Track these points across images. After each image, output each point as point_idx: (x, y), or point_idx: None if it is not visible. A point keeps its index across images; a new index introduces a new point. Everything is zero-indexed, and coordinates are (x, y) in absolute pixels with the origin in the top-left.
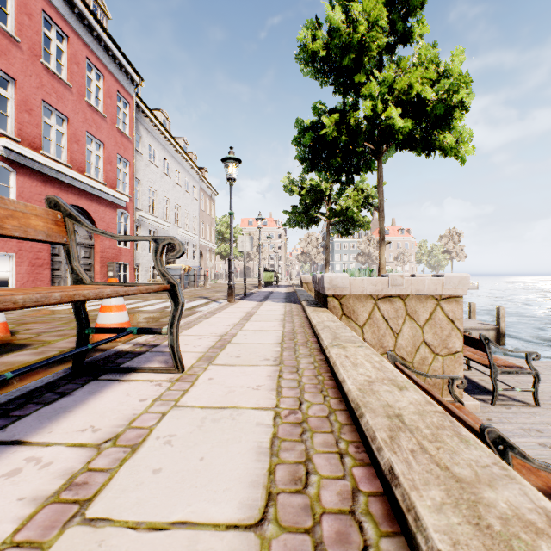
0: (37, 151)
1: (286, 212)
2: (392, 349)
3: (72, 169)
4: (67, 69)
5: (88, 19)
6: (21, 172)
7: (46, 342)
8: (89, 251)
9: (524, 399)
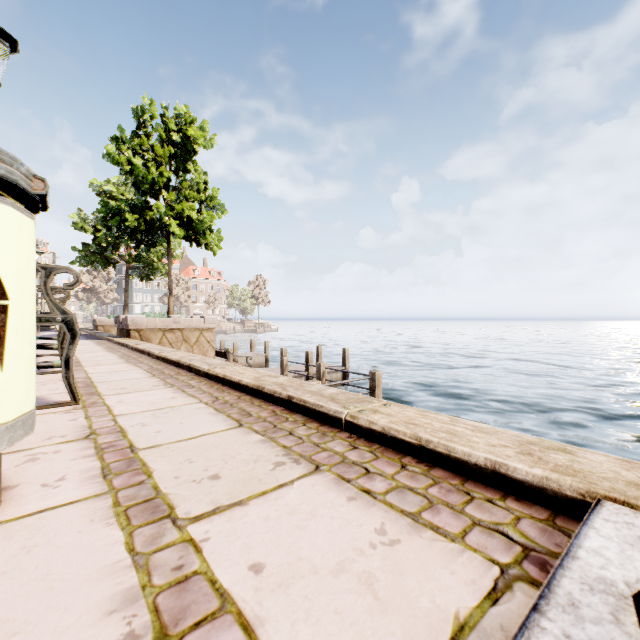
0: None
1: (75, 249)
2: None
3: None
4: None
5: None
6: None
7: None
8: None
9: None
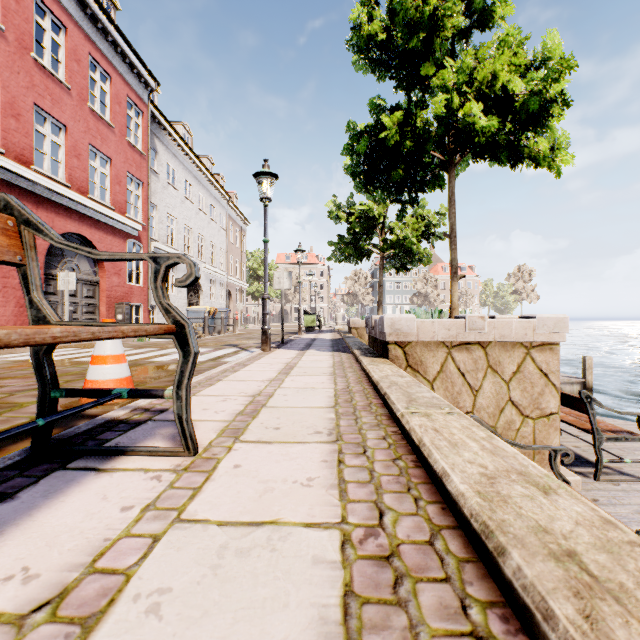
0: (27, 166)
1: (331, 243)
2: (469, 410)
3: (72, 189)
4: (65, 67)
5: (91, 7)
6: (7, 191)
7: (18, 404)
8: (92, 290)
9: (634, 473)
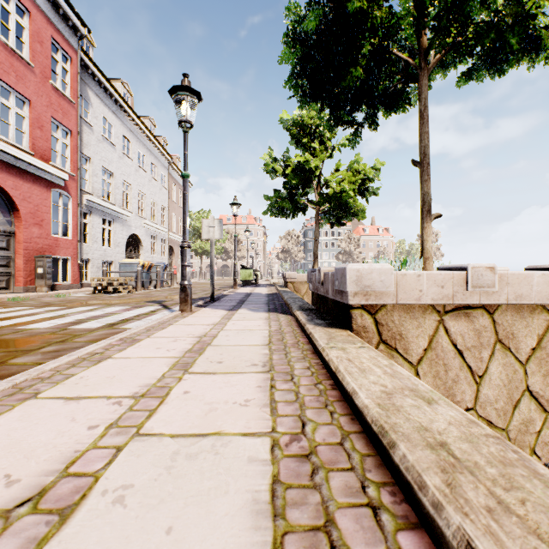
0: None
1: (267, 197)
2: (470, 405)
3: None
4: None
5: None
6: None
7: None
8: (6, 241)
9: None
